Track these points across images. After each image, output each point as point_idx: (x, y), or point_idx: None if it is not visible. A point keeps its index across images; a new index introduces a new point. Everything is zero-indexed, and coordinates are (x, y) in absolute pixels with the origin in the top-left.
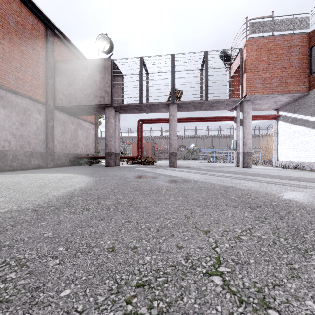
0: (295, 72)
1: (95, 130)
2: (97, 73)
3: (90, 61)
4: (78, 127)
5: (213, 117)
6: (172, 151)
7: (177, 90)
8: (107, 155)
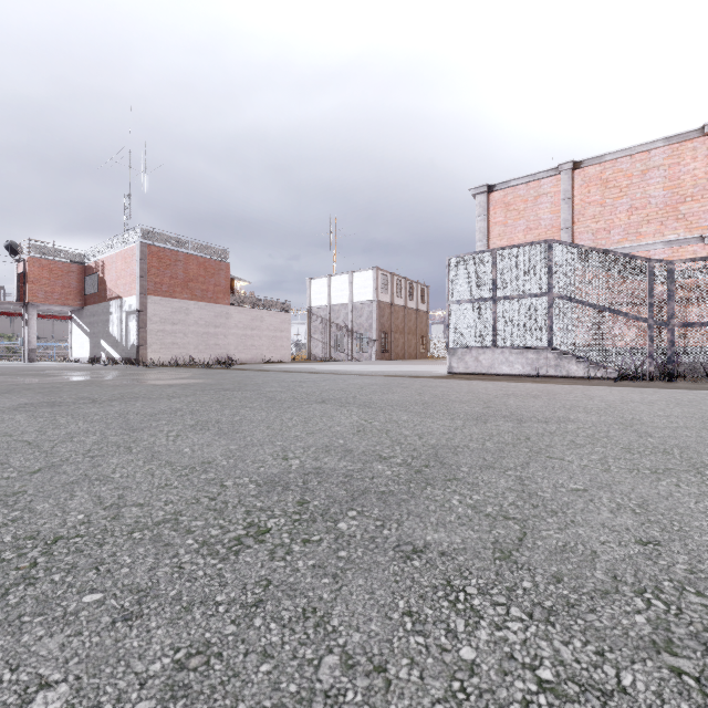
0: (74, 291)
1: None
2: None
3: None
4: None
5: None
6: None
7: None
8: None
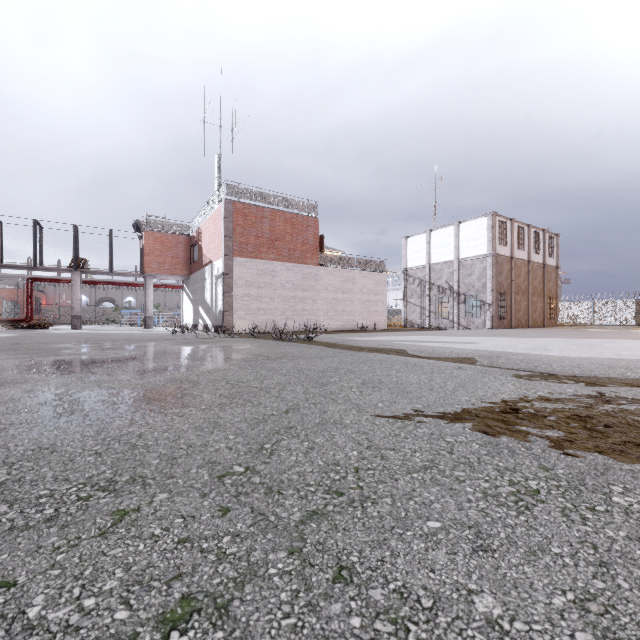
0: (181, 261)
1: None
2: None
3: None
4: None
5: (124, 283)
6: (75, 315)
7: (80, 258)
8: None
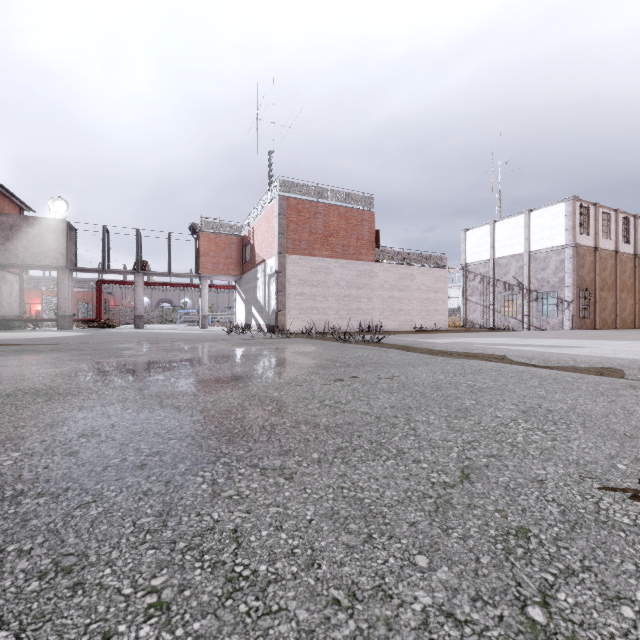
0: (234, 261)
1: (19, 283)
2: (49, 233)
3: (39, 219)
4: (2, 281)
5: (181, 284)
6: (138, 315)
7: (143, 261)
8: (61, 318)
